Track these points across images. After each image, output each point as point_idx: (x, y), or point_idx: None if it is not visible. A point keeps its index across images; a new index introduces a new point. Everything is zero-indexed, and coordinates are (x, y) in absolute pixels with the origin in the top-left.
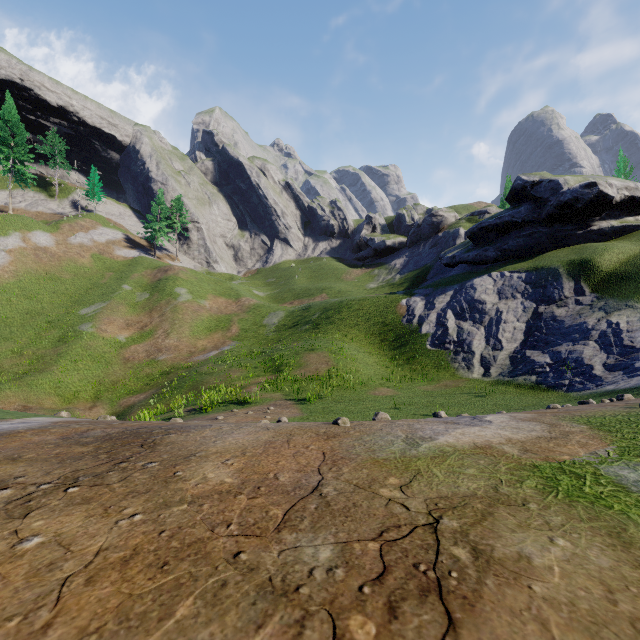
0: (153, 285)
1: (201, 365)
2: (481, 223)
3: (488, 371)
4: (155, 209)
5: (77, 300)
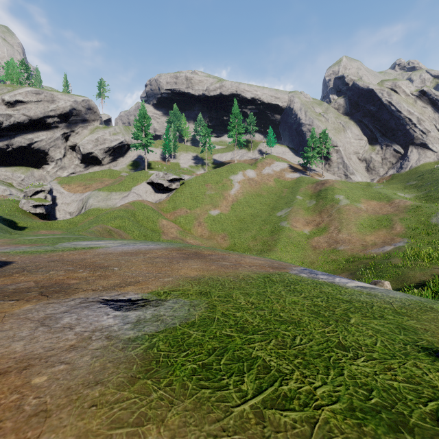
0: (316, 195)
1: (384, 258)
2: None
3: None
4: (310, 142)
5: (272, 207)
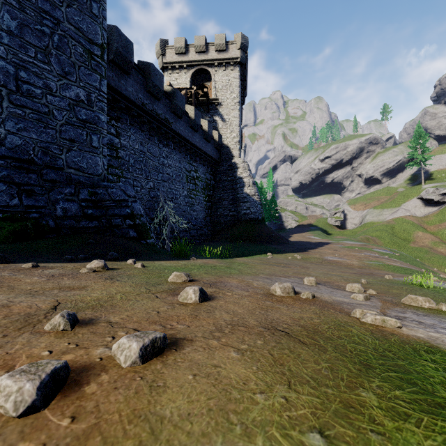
0: None
1: None
2: None
3: None
4: None
5: None
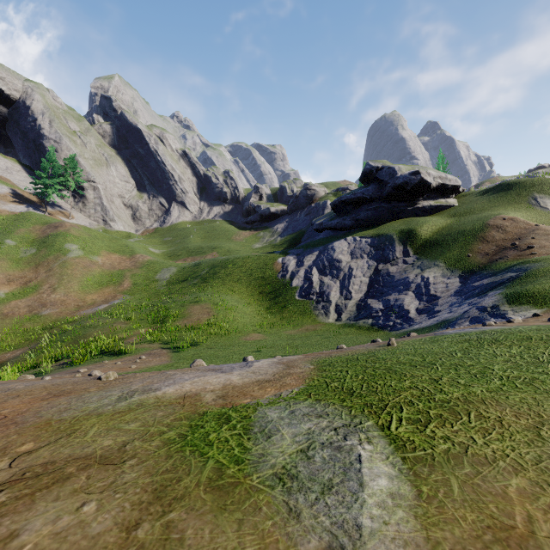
0: (41, 241)
1: (87, 318)
2: (341, 197)
3: (340, 316)
4: (46, 166)
5: None
